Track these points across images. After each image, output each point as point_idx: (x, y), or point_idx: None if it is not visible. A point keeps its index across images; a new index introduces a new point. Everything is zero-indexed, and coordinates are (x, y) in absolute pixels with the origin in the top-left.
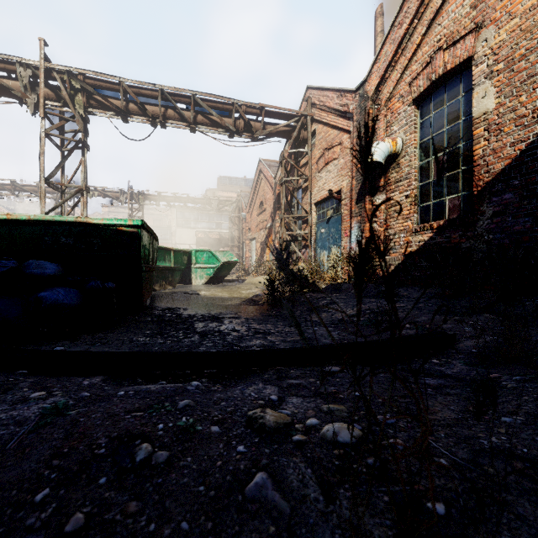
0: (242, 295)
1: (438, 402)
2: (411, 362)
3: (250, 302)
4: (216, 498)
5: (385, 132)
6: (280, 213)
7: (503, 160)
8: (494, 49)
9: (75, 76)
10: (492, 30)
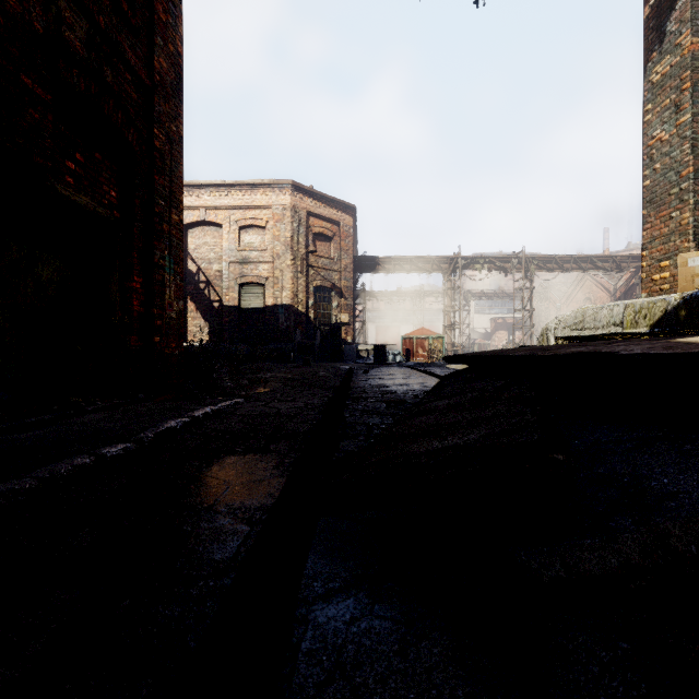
0: None
1: None
2: None
3: None
4: None
5: None
6: None
7: None
8: None
9: (535, 259)
10: None
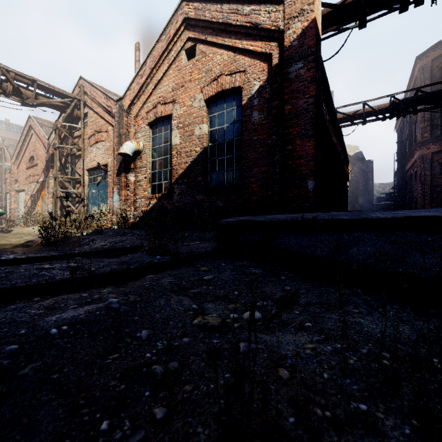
0: (12, 242)
1: (113, 259)
2: (119, 256)
3: (23, 246)
4: (28, 277)
5: (134, 135)
6: (54, 171)
7: (182, 169)
8: (179, 116)
9: None
10: (178, 106)
